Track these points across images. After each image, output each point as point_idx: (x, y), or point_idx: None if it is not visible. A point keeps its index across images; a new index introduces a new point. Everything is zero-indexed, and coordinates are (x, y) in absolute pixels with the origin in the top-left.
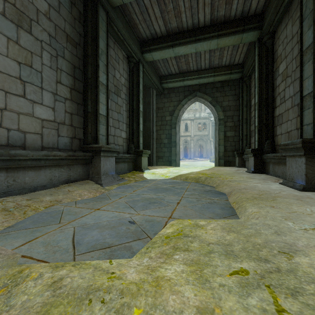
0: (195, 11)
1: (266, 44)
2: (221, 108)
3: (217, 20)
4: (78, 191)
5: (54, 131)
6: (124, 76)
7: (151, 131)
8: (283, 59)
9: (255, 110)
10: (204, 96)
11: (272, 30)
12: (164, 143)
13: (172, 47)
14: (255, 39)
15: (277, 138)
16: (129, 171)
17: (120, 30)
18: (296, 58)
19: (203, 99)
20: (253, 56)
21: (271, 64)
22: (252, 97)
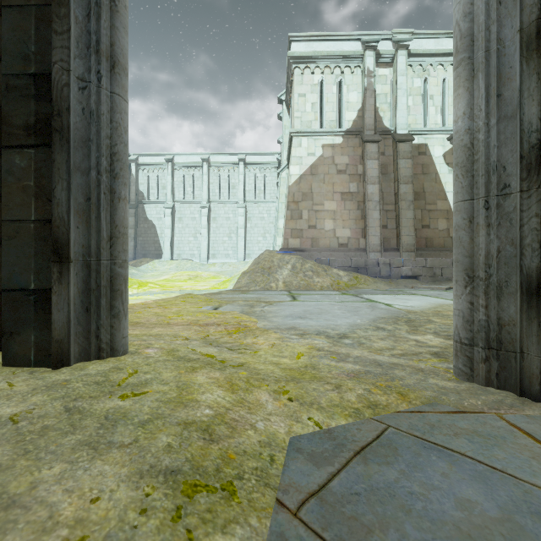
0: None
1: None
2: None
3: None
4: None
5: None
6: None
7: None
8: None
9: None
10: None
11: None
12: None
13: None
14: None
15: None
16: None
17: None
18: None
19: None
20: None
21: None
22: None
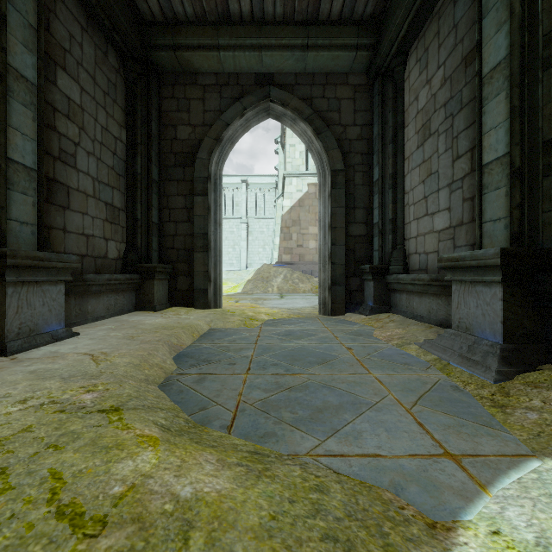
0: None
1: None
2: None
3: None
4: (398, 330)
5: (450, 241)
6: None
7: None
8: None
9: None
10: None
11: None
12: None
13: None
14: None
15: None
16: None
17: None
18: None
19: None
20: None
21: None
22: None
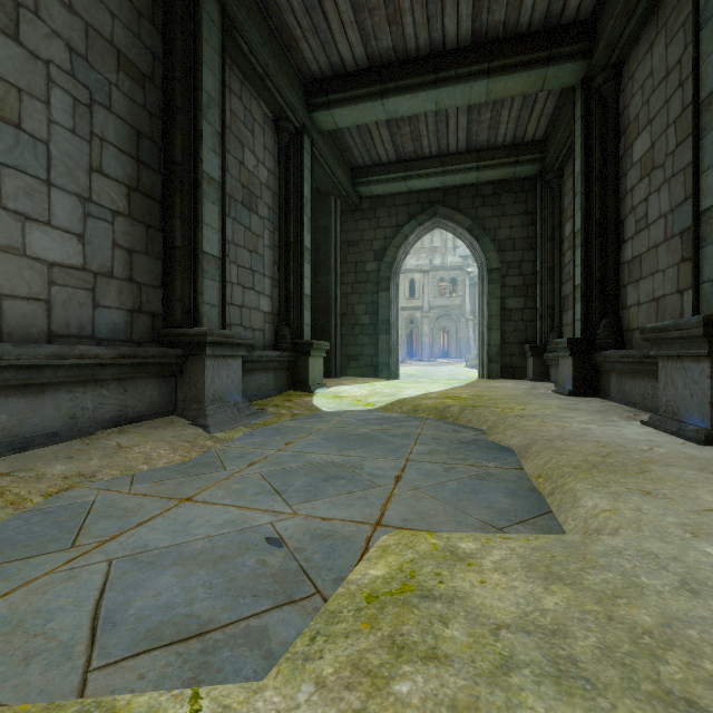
0: (436, 10)
1: (600, 92)
2: (493, 244)
3: (488, 35)
4: (145, 447)
5: (84, 293)
6: (266, 164)
7: (331, 296)
8: (644, 127)
9: (574, 247)
10: (455, 216)
11: (617, 59)
12: (362, 326)
13: (380, 96)
14: (575, 82)
15: (629, 314)
16: (279, 391)
17: (257, 52)
18: (677, 124)
19: (453, 222)
20: (570, 122)
21: (614, 140)
22: (565, 219)
